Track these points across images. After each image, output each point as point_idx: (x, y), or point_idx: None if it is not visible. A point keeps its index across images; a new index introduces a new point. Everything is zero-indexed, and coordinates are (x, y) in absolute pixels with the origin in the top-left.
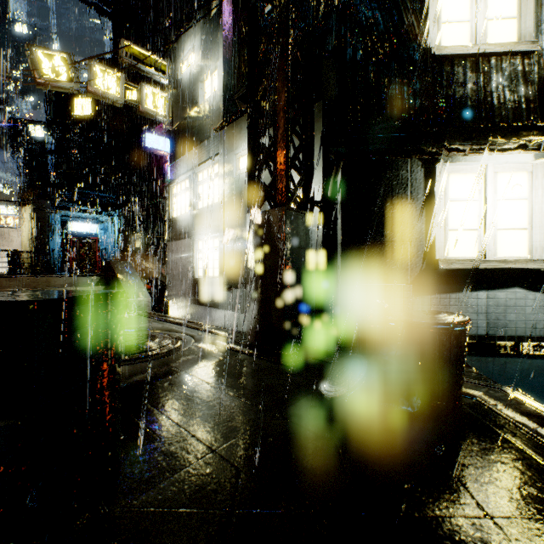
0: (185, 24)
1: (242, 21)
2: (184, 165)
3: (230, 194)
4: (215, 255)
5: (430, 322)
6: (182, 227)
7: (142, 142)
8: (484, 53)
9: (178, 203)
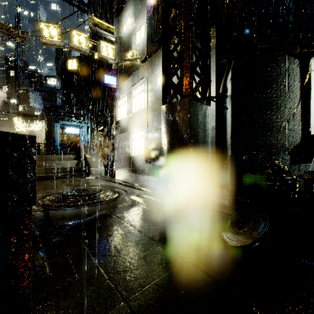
0: (125, 1)
1: None
2: (124, 87)
3: (151, 101)
4: (142, 141)
5: None
6: (123, 125)
7: (103, 80)
8: None
9: (120, 111)
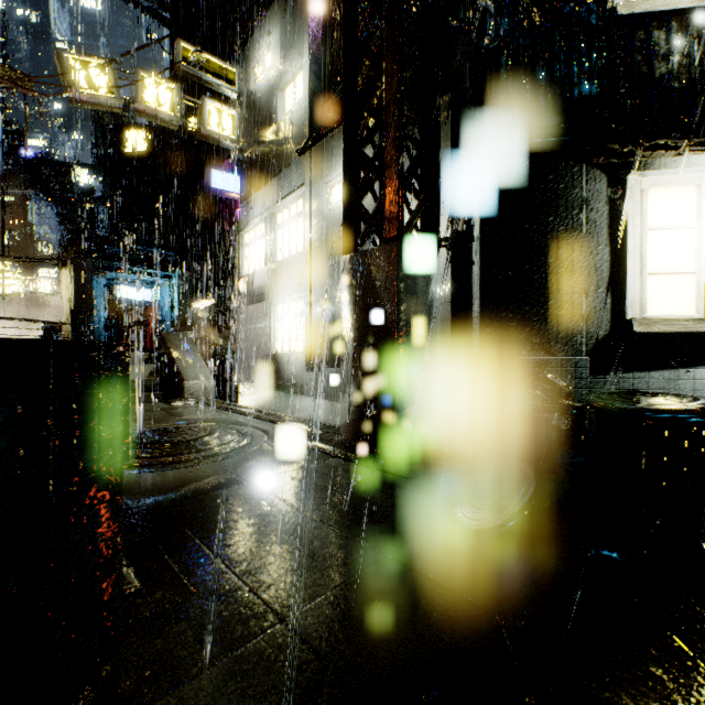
0: (260, 14)
1: (335, 1)
2: (259, 204)
3: (319, 238)
4: (299, 323)
5: (650, 408)
6: (255, 287)
7: (207, 182)
8: (700, 7)
9: (250, 256)
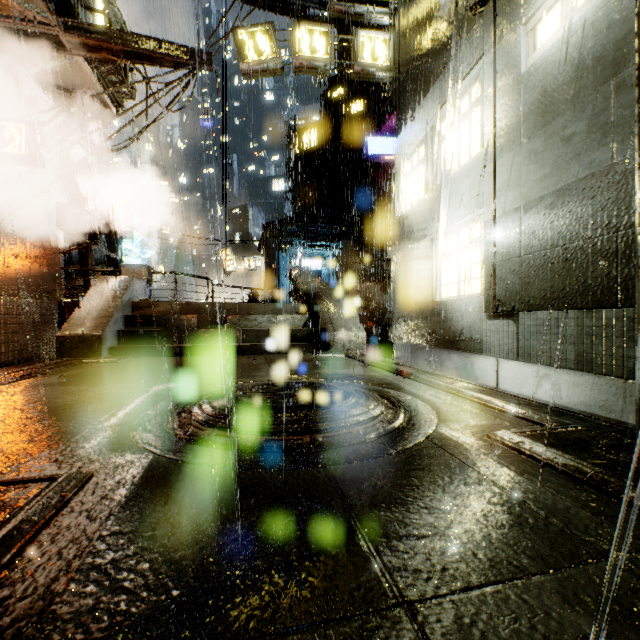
0: None
1: None
2: (416, 125)
3: (511, 115)
4: (473, 254)
5: None
6: (412, 224)
7: (365, 150)
8: None
9: (406, 192)
